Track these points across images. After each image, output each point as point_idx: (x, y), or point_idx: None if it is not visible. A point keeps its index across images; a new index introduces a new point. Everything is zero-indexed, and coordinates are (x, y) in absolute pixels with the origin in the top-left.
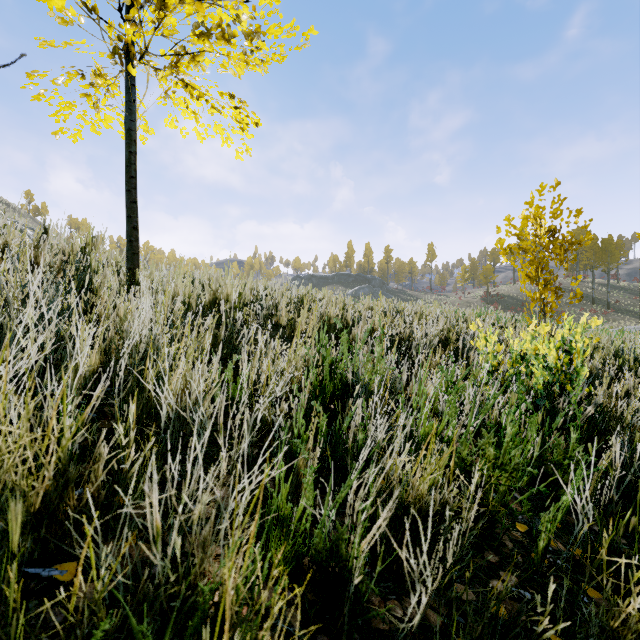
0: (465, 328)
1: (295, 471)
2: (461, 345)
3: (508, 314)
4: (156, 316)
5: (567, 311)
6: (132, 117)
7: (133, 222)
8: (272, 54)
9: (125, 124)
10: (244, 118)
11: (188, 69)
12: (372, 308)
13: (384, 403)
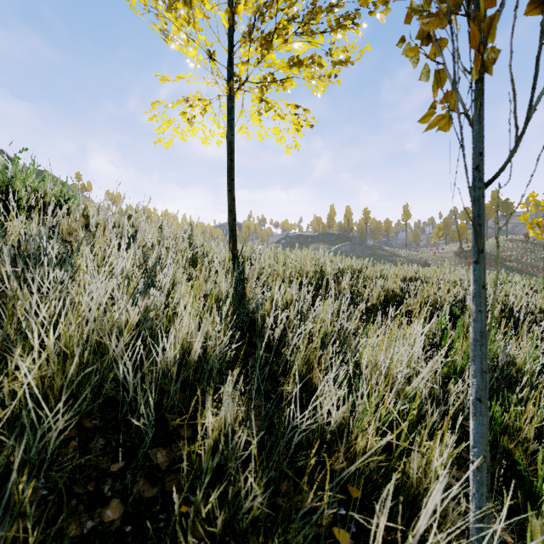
0: (506, 298)
1: (499, 449)
2: (521, 318)
3: (518, 278)
4: (325, 308)
5: (542, 265)
6: (232, 132)
7: (233, 215)
8: (331, 69)
9: (227, 138)
10: (299, 121)
11: (277, 91)
12: (406, 276)
13: (542, 389)
